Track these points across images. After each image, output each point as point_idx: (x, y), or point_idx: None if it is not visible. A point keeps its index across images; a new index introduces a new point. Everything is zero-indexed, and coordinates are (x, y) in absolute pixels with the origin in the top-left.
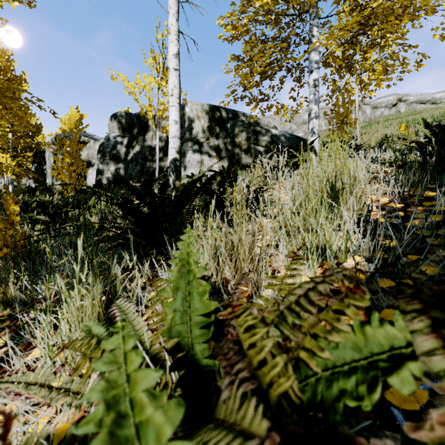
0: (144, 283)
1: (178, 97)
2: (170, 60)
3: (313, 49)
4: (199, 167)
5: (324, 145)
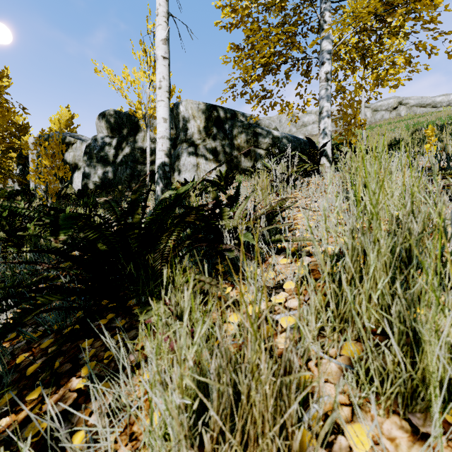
0: (77, 392)
1: (167, 91)
2: (157, 46)
3: (325, 37)
4: (195, 171)
5: (337, 149)
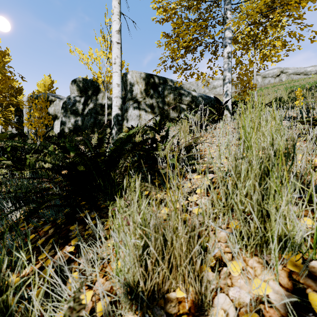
0: (70, 253)
1: (120, 65)
2: (113, 35)
3: (227, 28)
4: (138, 120)
5: (235, 104)
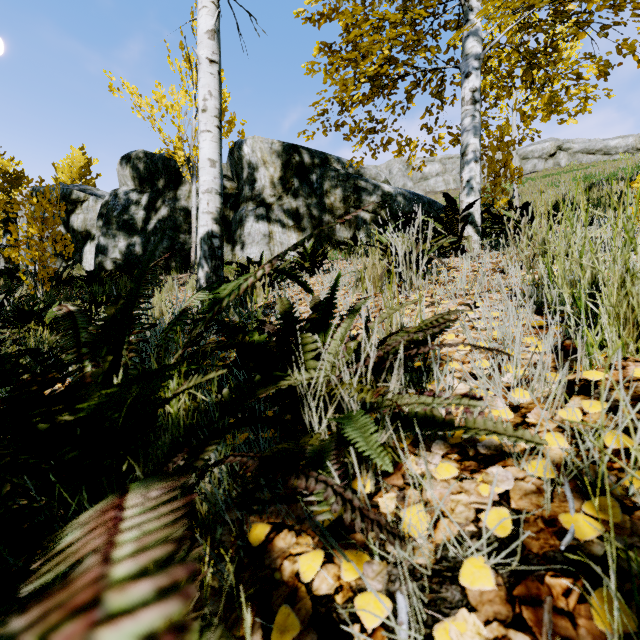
0: None
1: (216, 115)
2: (200, 42)
3: (472, 33)
4: (266, 244)
5: (489, 212)
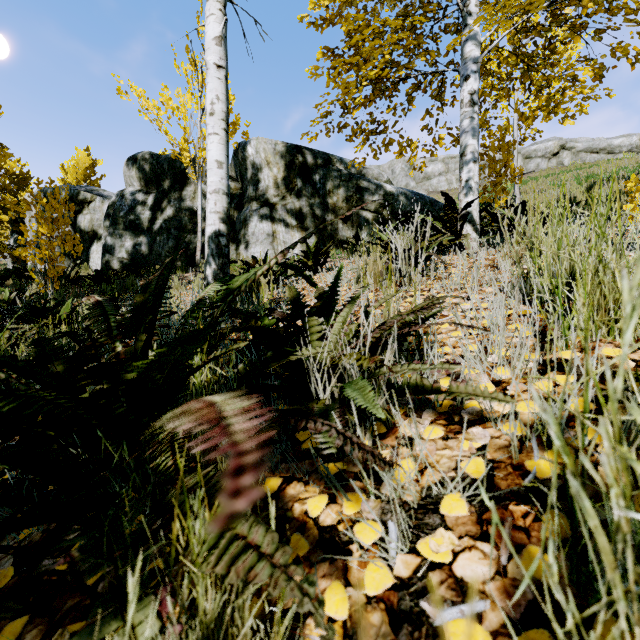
0: None
1: (223, 118)
2: (208, 48)
3: (470, 37)
4: (270, 244)
5: (487, 211)
